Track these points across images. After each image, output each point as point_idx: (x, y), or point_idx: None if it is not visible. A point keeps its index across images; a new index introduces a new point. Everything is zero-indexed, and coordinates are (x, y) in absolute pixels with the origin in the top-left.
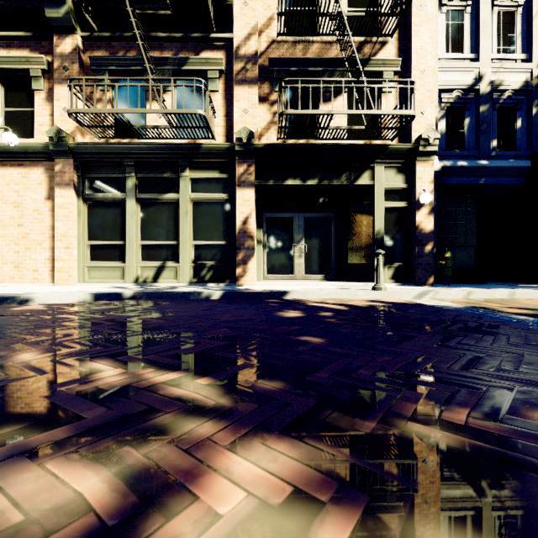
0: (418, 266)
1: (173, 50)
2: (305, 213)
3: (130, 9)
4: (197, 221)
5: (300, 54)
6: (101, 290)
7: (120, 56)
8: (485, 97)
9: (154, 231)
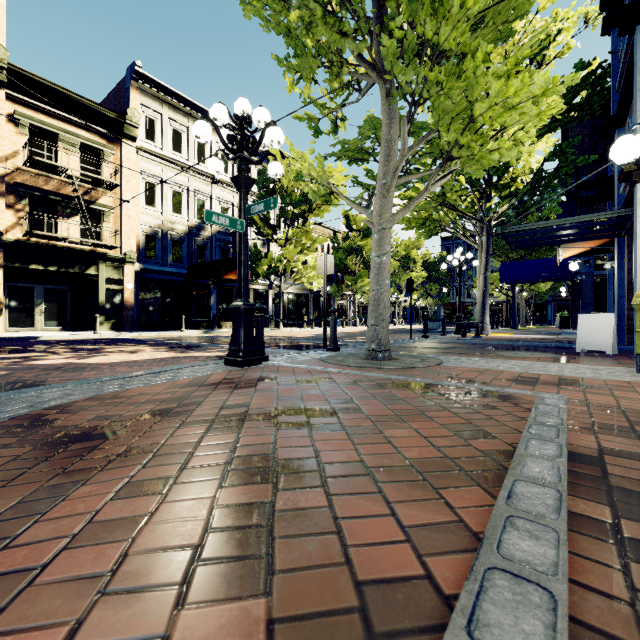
0: (126, 322)
1: None
2: (45, 285)
3: None
4: None
5: (43, 183)
6: None
7: None
8: (166, 234)
9: None
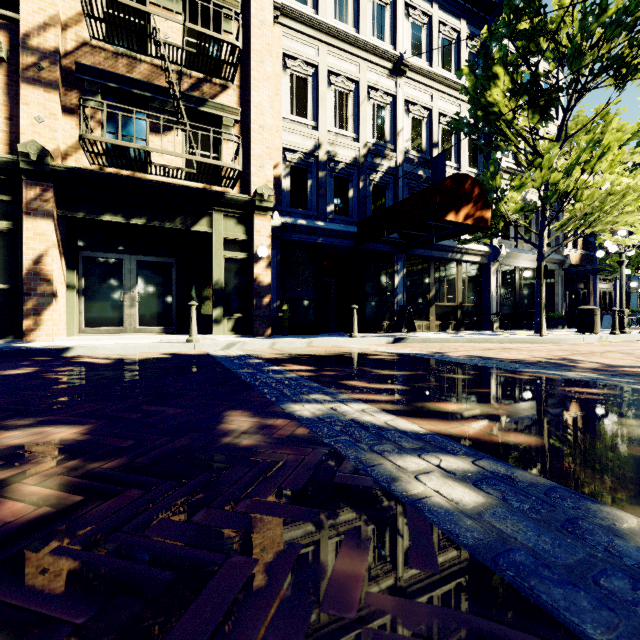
0: (256, 318)
1: None
2: (139, 256)
3: None
4: None
5: (124, 69)
6: None
7: None
8: (323, 164)
9: None
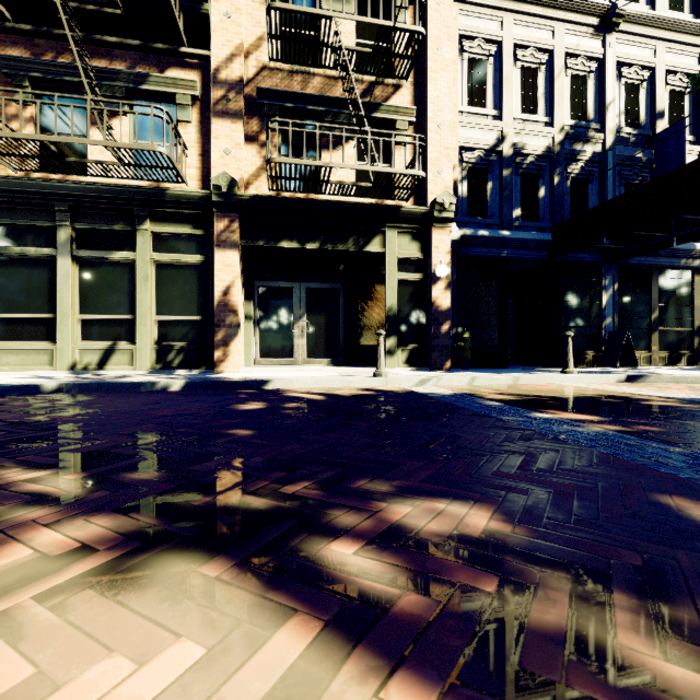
0: (434, 349)
1: (128, 62)
2: (308, 283)
3: (59, 2)
4: (162, 289)
5: (298, 87)
6: (11, 381)
7: (47, 60)
8: (508, 160)
9: (99, 301)
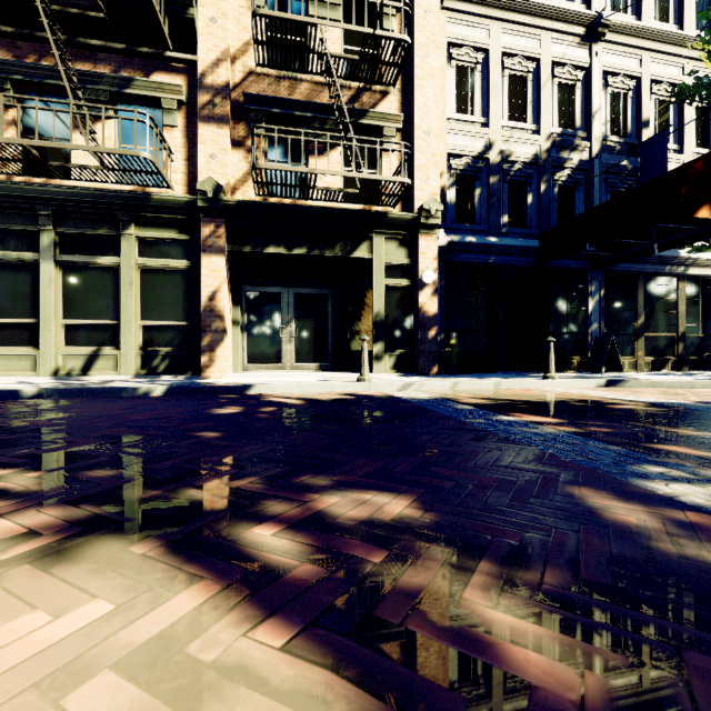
0: (421, 354)
1: (112, 65)
2: (296, 289)
3: (41, 5)
4: (148, 294)
5: (285, 93)
6: None
7: (30, 63)
8: (495, 167)
9: (83, 306)
